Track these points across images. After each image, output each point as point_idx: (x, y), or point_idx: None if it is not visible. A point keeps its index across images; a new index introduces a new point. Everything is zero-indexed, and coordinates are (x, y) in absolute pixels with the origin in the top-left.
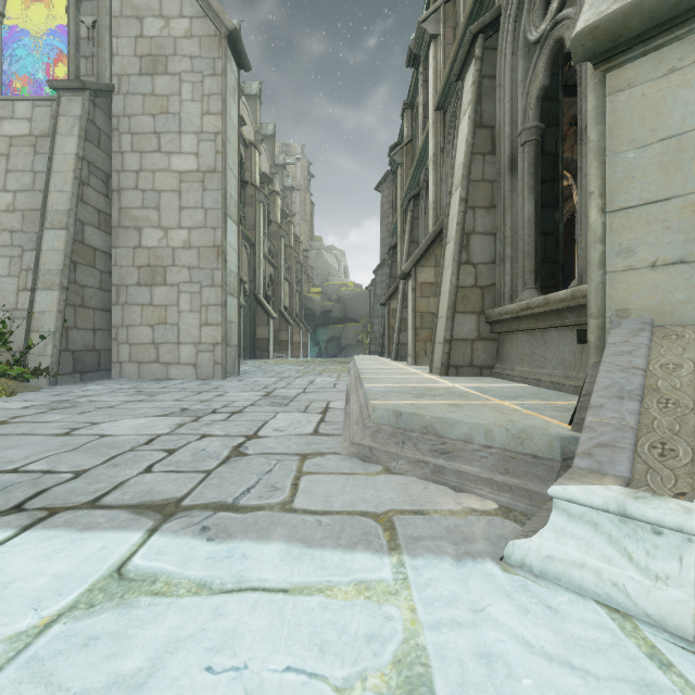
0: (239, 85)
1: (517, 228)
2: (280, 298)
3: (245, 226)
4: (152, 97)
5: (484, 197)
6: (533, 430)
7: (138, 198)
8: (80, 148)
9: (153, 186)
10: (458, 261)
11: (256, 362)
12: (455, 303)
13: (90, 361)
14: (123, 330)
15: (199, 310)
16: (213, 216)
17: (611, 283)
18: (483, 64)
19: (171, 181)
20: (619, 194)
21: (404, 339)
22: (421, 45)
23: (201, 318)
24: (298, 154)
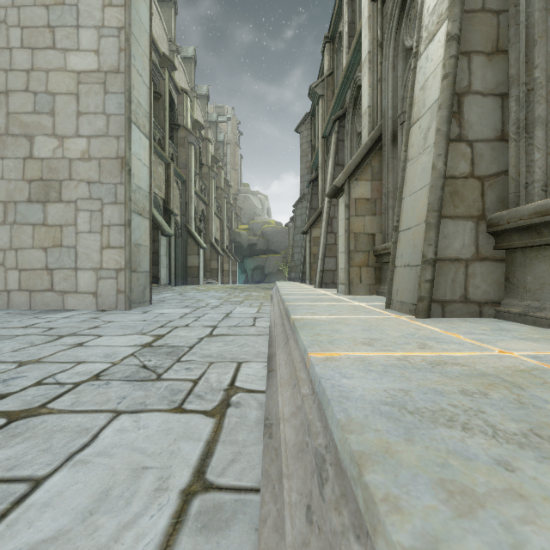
0: None
1: None
2: (211, 231)
3: (178, 165)
4: None
5: (485, 36)
6: None
7: (29, 101)
8: None
9: (46, 87)
10: (447, 134)
11: (185, 288)
12: (441, 202)
13: None
14: (11, 254)
15: (100, 230)
16: (116, 123)
17: None
18: None
19: (67, 83)
20: None
21: (329, 265)
22: None
23: (102, 240)
24: (228, 114)
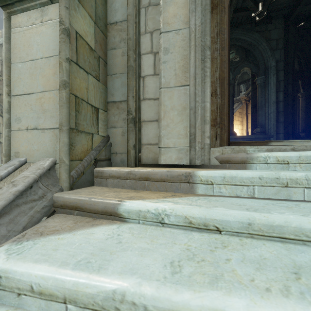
0: None
1: None
2: None
3: None
4: None
5: None
6: None
7: None
8: None
9: None
10: None
11: None
12: None
13: None
14: None
15: None
16: None
17: (13, 137)
18: None
19: None
20: (16, 86)
21: None
22: None
23: None
24: None
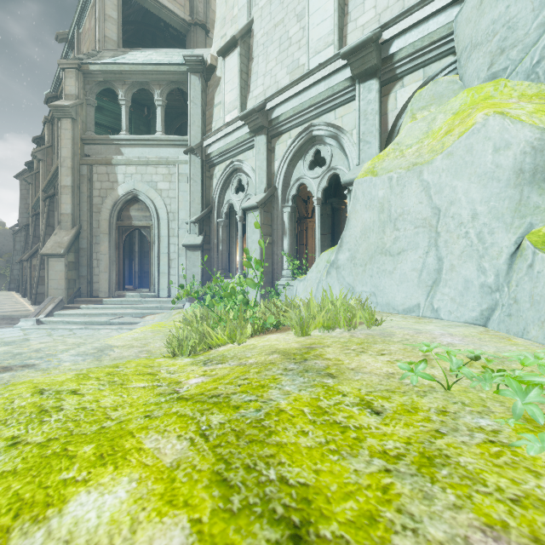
0: None
1: None
2: None
3: None
4: None
5: None
6: (28, 314)
7: None
8: None
9: None
10: (40, 268)
11: None
12: (39, 282)
13: None
14: None
15: None
16: None
17: (49, 291)
18: (50, 207)
19: None
20: (50, 277)
21: None
22: (36, 158)
23: None
24: None
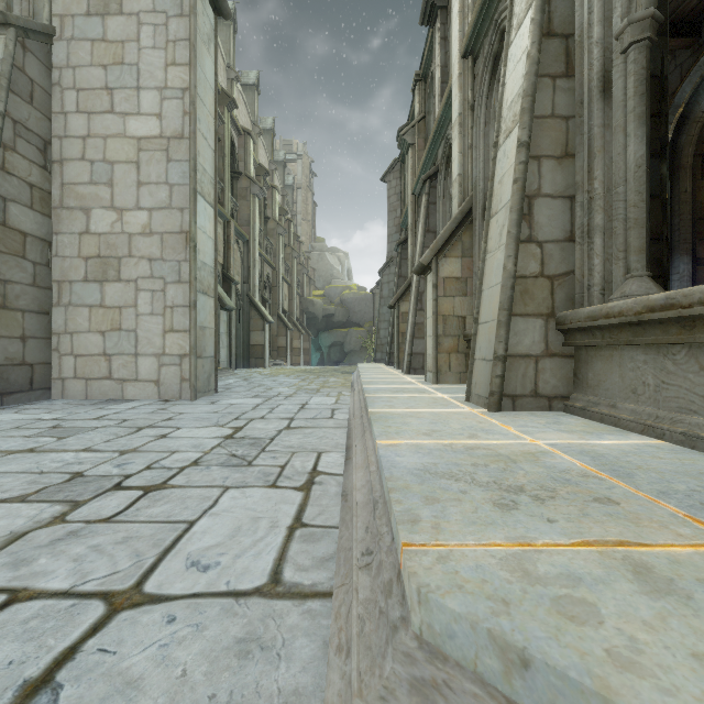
0: (216, 34)
1: (612, 184)
2: (278, 300)
3: (239, 221)
4: (103, 43)
5: (555, 141)
6: None
7: (85, 171)
8: (0, 100)
9: (104, 155)
10: (516, 237)
11: (249, 371)
12: (511, 301)
13: (17, 378)
14: (66, 338)
15: (162, 312)
16: (180, 194)
17: None
18: None
19: (126, 150)
20: None
21: (418, 348)
22: None
23: (165, 323)
24: (299, 151)
